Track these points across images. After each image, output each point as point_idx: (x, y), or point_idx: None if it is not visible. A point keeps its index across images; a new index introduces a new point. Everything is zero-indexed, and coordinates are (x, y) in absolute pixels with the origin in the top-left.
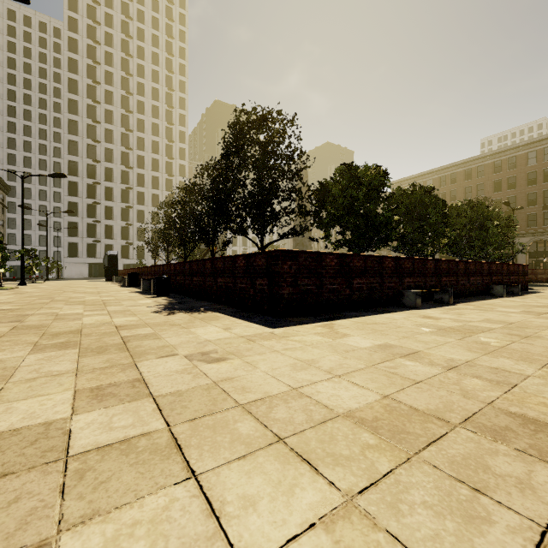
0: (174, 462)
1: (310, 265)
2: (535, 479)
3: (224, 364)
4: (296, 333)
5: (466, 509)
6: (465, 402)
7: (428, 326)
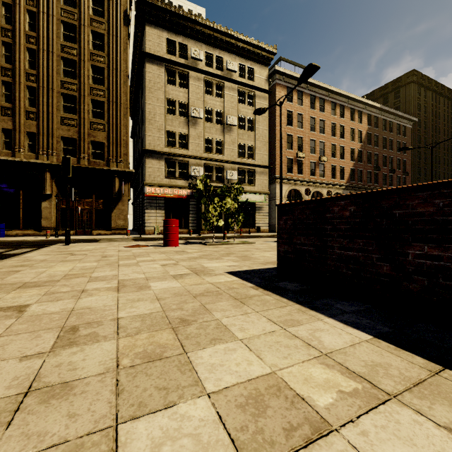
0: (104, 264)
1: (307, 219)
2: (38, 279)
3: (157, 266)
4: (205, 275)
5: (51, 274)
6: (63, 283)
7: (201, 328)
